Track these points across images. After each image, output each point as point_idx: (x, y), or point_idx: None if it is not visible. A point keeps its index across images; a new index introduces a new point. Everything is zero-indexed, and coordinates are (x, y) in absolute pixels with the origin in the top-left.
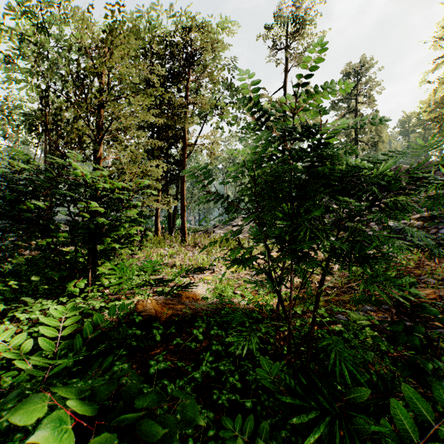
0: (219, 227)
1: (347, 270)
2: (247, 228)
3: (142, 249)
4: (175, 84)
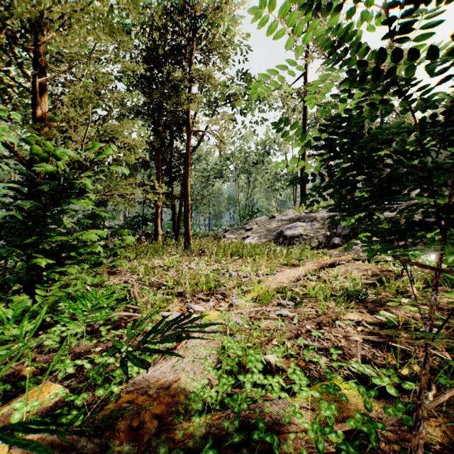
0: (230, 232)
1: (449, 301)
2: (263, 232)
3: (115, 261)
4: (178, 61)
